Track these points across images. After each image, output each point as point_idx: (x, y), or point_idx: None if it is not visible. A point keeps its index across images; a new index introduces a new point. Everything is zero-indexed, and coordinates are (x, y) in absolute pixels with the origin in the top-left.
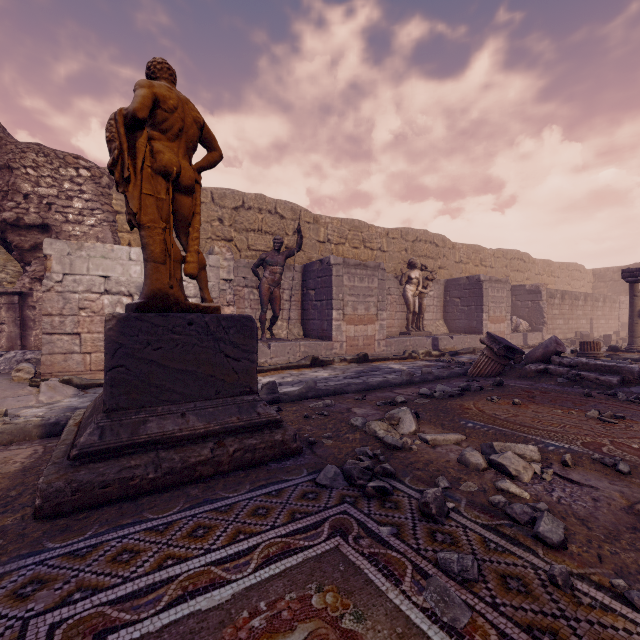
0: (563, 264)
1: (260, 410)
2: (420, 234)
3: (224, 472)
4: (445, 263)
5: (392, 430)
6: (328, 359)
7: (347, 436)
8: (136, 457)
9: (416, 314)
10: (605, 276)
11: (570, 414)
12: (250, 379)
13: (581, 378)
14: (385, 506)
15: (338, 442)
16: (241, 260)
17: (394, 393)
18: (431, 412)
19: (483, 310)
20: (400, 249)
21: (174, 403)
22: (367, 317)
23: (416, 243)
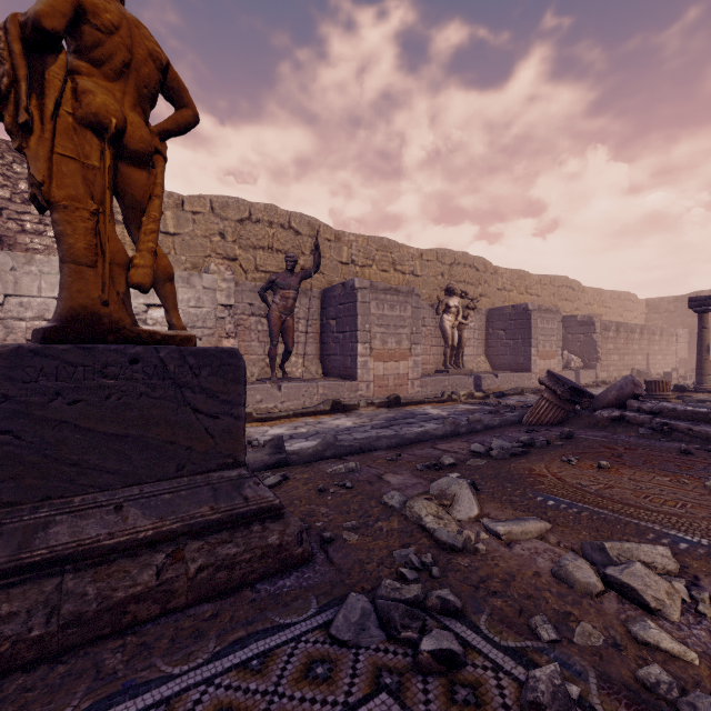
0: (615, 293)
1: (248, 492)
2: (458, 256)
3: (179, 608)
4: (486, 290)
5: (444, 515)
6: (352, 403)
7: (379, 525)
8: (16, 594)
9: (455, 349)
10: (659, 307)
11: (682, 484)
12: (234, 445)
13: (670, 428)
14: (456, 698)
15: (366, 537)
16: (246, 283)
17: (437, 450)
18: (492, 481)
19: (531, 344)
20: (436, 273)
21: (104, 489)
22: (399, 352)
23: (454, 267)
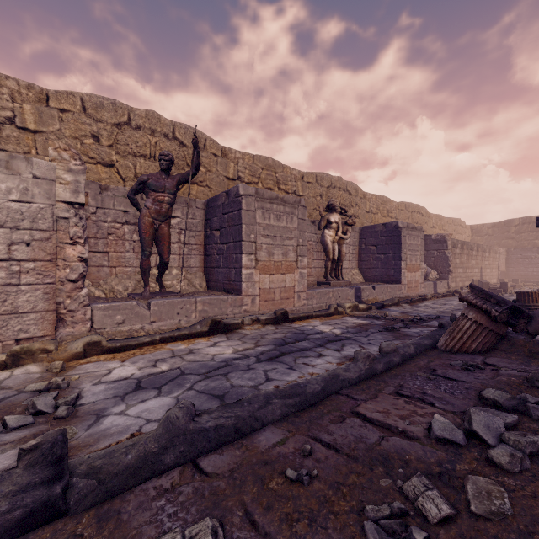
0: (450, 219)
1: None
2: (334, 180)
3: None
4: (357, 212)
5: None
6: (235, 321)
7: None
8: None
9: (335, 262)
10: (481, 231)
11: None
12: None
13: None
14: None
15: None
16: (120, 188)
17: (368, 424)
18: None
19: (401, 258)
20: (315, 194)
21: None
22: (285, 264)
23: (331, 189)
